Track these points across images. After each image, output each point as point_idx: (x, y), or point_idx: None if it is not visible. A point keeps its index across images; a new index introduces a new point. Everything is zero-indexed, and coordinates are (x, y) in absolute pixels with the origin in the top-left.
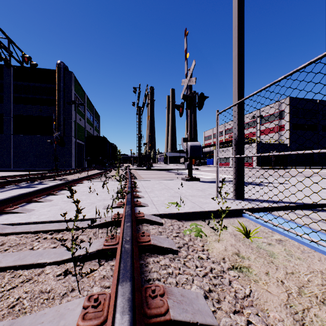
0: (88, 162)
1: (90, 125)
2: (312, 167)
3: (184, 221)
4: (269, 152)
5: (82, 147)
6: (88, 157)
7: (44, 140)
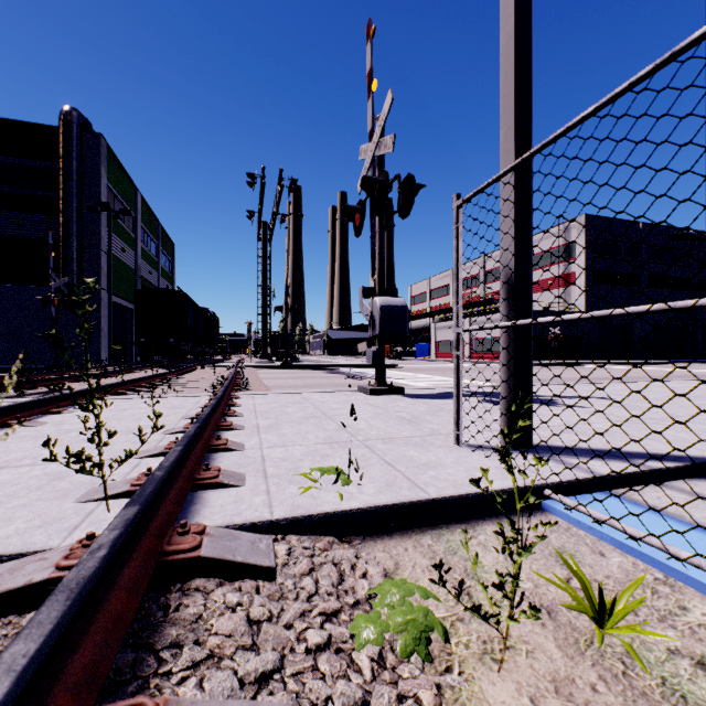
0: (141, 350)
1: (151, 265)
2: (631, 362)
3: (360, 542)
4: (546, 330)
5: (130, 316)
6: (142, 338)
7: (29, 297)
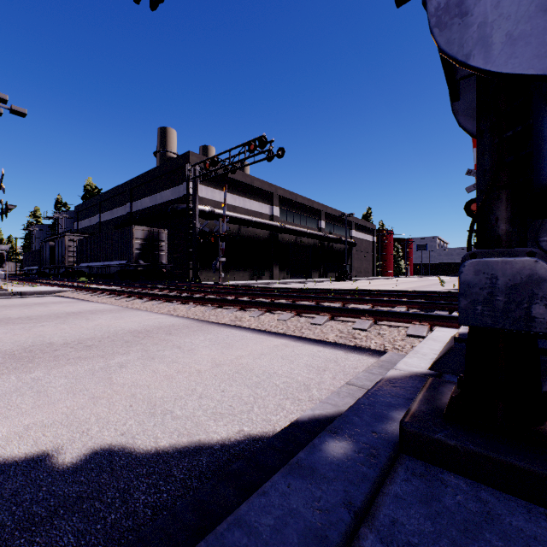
0: None
1: None
2: None
3: None
4: None
5: None
6: None
7: None
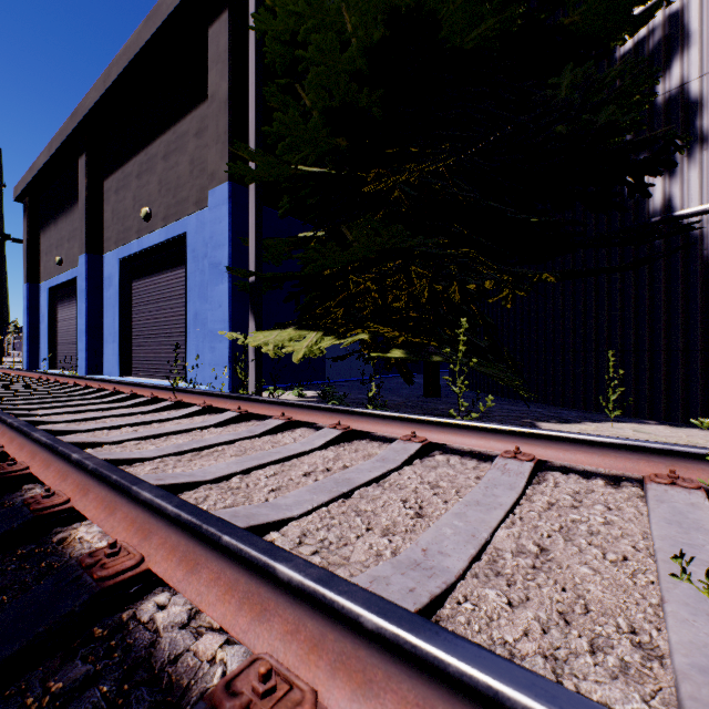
0: None
1: None
2: None
3: None
4: None
5: None
6: None
7: None
